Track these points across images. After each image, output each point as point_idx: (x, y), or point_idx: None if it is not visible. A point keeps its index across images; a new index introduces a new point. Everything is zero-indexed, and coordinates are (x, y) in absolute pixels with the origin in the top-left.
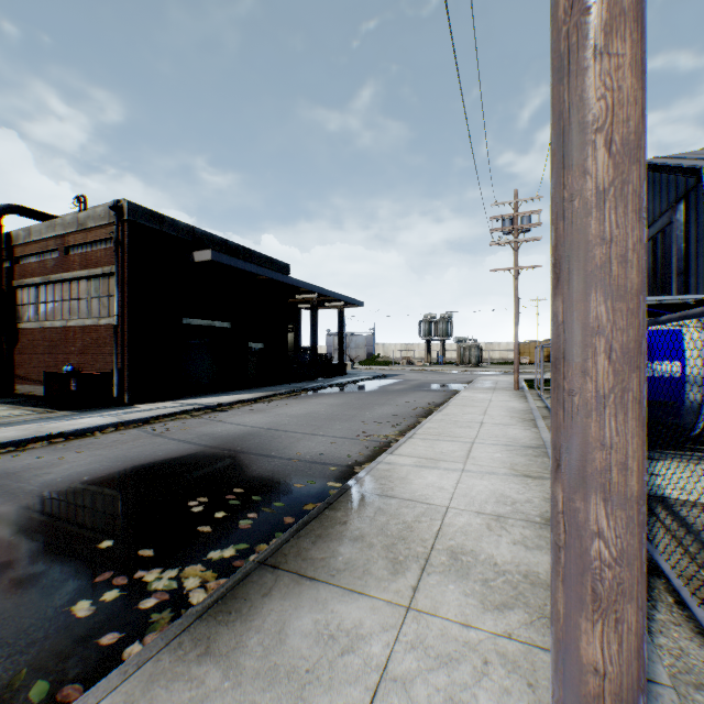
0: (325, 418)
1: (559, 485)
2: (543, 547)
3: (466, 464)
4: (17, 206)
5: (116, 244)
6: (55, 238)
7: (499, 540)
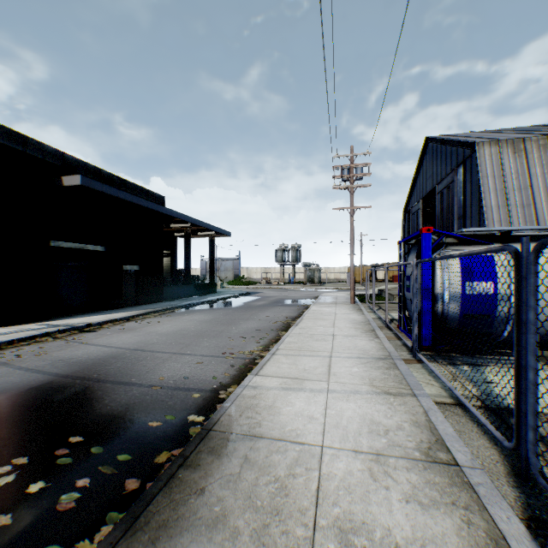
0: (193, 335)
1: None
2: (439, 501)
3: (330, 383)
4: None
5: None
6: None
7: (389, 497)
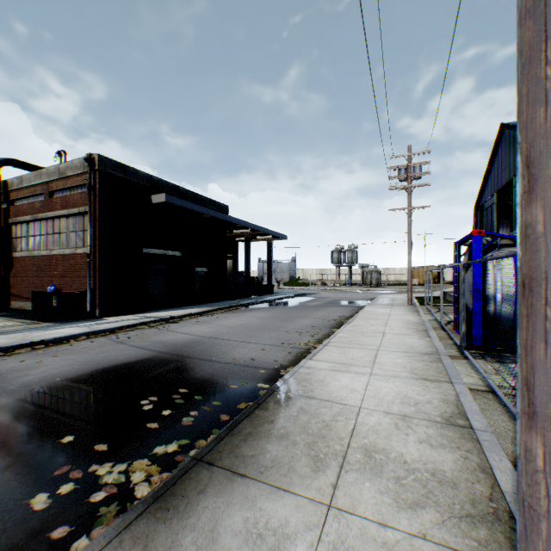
0: (256, 328)
1: (537, 437)
2: (446, 445)
3: (374, 369)
4: (12, 159)
5: (89, 189)
6: (41, 184)
7: (407, 439)
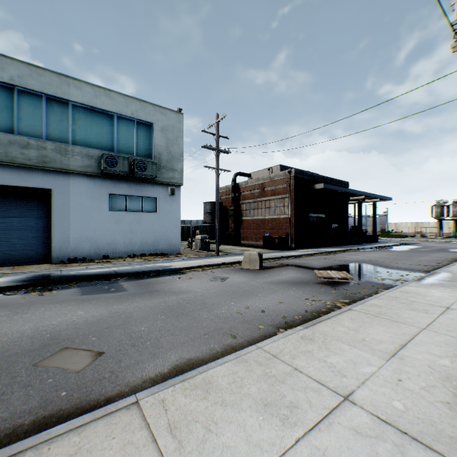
0: (392, 259)
1: None
2: None
3: None
4: (239, 172)
5: (289, 186)
6: (258, 184)
7: None
